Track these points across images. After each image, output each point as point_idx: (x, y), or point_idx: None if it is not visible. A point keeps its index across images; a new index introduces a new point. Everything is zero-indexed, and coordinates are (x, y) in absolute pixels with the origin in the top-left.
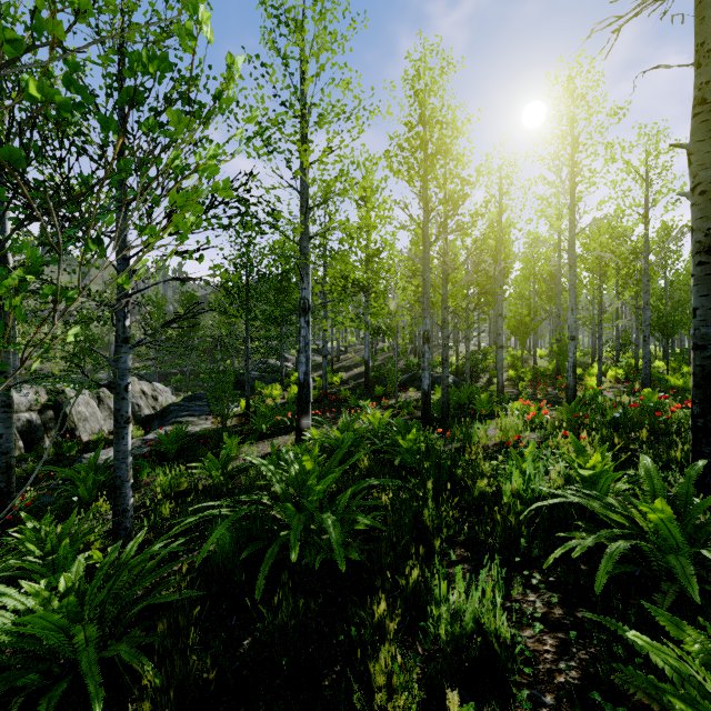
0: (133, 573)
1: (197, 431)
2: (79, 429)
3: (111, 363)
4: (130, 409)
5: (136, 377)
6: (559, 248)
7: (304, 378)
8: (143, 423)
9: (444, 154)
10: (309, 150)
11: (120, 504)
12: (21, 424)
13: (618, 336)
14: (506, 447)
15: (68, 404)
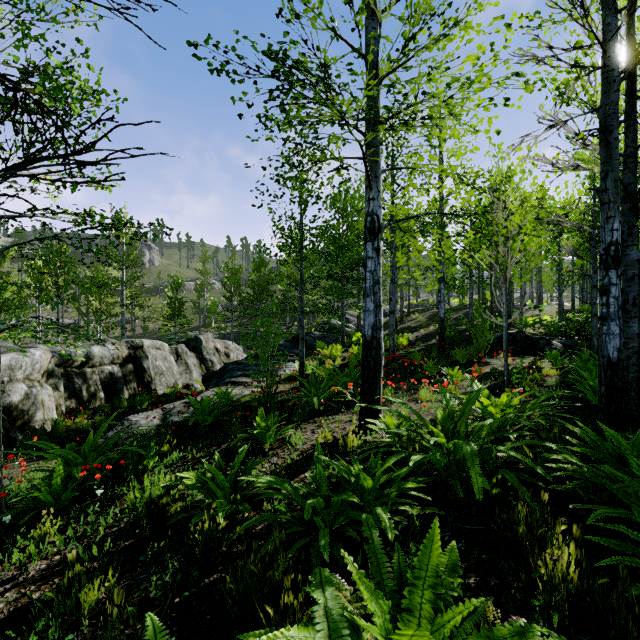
0: None
1: (245, 396)
2: (155, 382)
3: None
4: None
5: (220, 336)
6: None
7: (372, 333)
8: (204, 381)
9: None
10: None
11: None
12: (104, 376)
13: None
14: None
15: (145, 359)
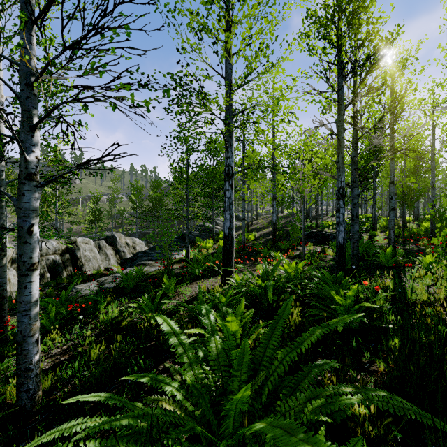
0: None
1: (151, 271)
2: (85, 266)
3: (14, 203)
4: (35, 254)
5: (127, 235)
6: None
7: (229, 232)
8: (121, 264)
9: (356, 26)
10: (233, 27)
11: (21, 363)
12: (49, 262)
13: None
14: None
15: (78, 250)
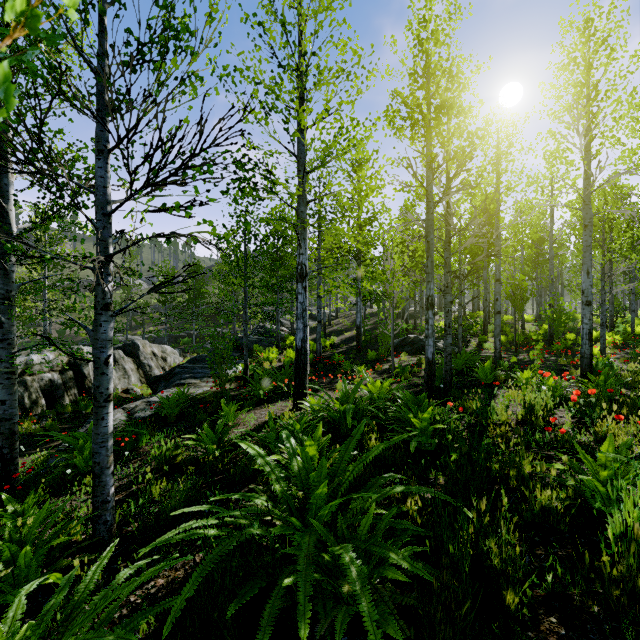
0: (85, 624)
1: (198, 394)
2: None
3: (90, 333)
4: (111, 385)
5: (150, 339)
6: (571, 207)
7: (302, 344)
8: (151, 384)
9: (448, 110)
10: (307, 108)
11: (99, 495)
12: (44, 384)
13: (612, 301)
14: (534, 428)
15: (86, 365)
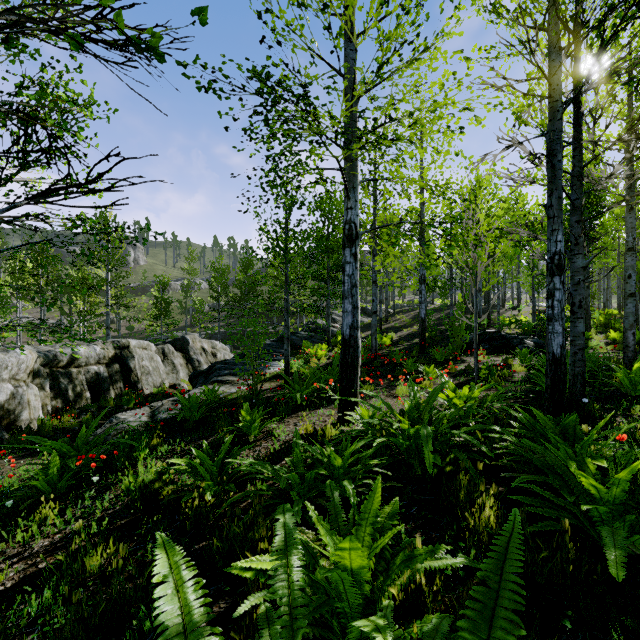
0: None
1: (231, 393)
2: (142, 382)
3: None
4: None
5: (207, 336)
6: None
7: (350, 333)
8: (191, 380)
9: None
10: None
11: None
12: (90, 376)
13: None
14: None
15: (132, 359)
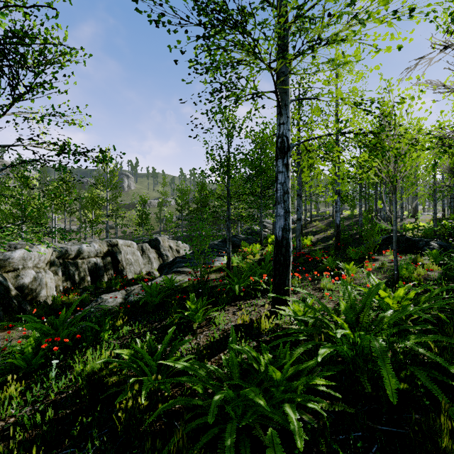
0: None
1: (185, 282)
2: (126, 270)
3: None
4: None
5: (174, 238)
6: None
7: (282, 234)
8: (159, 270)
9: None
10: None
11: None
12: (91, 265)
13: None
14: None
15: (119, 253)
